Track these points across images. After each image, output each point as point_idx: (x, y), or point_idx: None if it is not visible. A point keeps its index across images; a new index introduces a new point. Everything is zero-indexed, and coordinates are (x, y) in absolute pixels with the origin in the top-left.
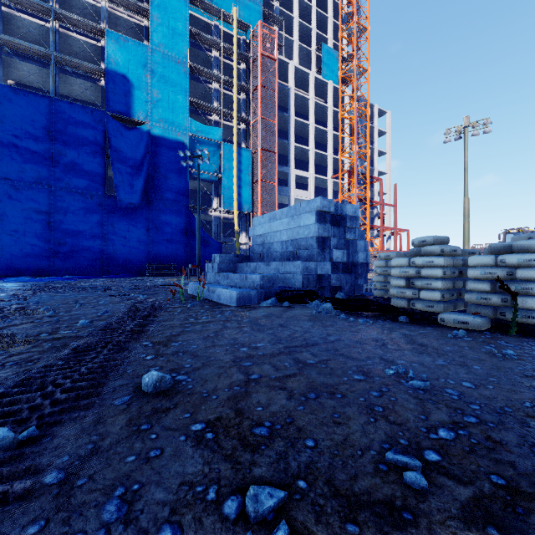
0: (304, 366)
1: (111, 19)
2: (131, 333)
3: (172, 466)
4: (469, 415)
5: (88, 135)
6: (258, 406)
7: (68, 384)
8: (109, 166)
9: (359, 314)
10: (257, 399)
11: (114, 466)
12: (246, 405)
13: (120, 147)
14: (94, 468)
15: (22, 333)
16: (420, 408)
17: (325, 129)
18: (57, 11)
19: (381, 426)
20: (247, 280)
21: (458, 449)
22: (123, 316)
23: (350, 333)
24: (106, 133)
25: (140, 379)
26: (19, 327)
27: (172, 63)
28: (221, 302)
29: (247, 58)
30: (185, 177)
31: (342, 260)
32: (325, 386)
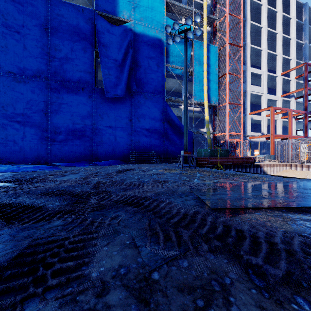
0: None
1: None
2: None
3: None
4: None
5: (79, 32)
6: None
7: None
8: (99, 66)
9: None
10: None
11: None
12: None
13: (107, 42)
14: None
15: None
16: None
17: (275, 32)
18: None
19: None
20: None
21: None
22: None
23: None
24: (96, 35)
25: None
26: None
27: None
28: None
29: None
30: (162, 71)
31: None
32: None
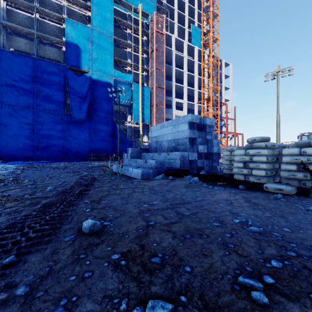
0: (182, 216)
1: (69, 12)
2: (78, 195)
3: (98, 283)
4: (290, 250)
5: (55, 79)
6: (154, 243)
7: (37, 227)
8: (68, 97)
9: (214, 184)
10: (153, 238)
11: (61, 283)
12: (146, 242)
13: (74, 86)
14: (49, 284)
15: (14, 195)
16: (257, 245)
17: (193, 75)
18: (38, 8)
19: (233, 258)
20: (147, 163)
21: (286, 274)
22: (74, 184)
23: (210, 196)
24: (66, 78)
25: (82, 224)
26: (13, 191)
27: (104, 37)
28: (132, 176)
29: (147, 34)
30: (111, 103)
31: (204, 151)
32: (196, 230)
